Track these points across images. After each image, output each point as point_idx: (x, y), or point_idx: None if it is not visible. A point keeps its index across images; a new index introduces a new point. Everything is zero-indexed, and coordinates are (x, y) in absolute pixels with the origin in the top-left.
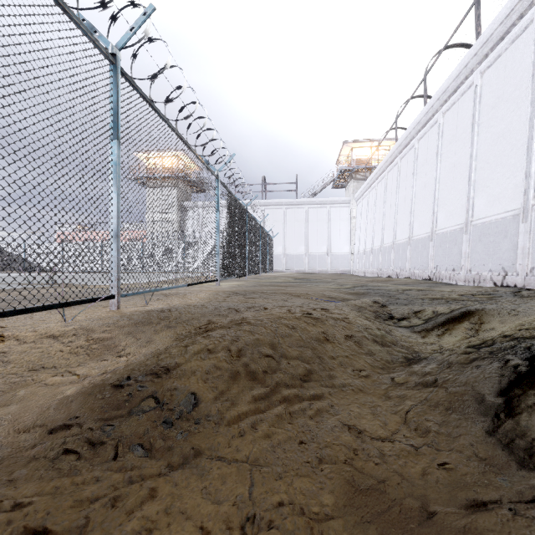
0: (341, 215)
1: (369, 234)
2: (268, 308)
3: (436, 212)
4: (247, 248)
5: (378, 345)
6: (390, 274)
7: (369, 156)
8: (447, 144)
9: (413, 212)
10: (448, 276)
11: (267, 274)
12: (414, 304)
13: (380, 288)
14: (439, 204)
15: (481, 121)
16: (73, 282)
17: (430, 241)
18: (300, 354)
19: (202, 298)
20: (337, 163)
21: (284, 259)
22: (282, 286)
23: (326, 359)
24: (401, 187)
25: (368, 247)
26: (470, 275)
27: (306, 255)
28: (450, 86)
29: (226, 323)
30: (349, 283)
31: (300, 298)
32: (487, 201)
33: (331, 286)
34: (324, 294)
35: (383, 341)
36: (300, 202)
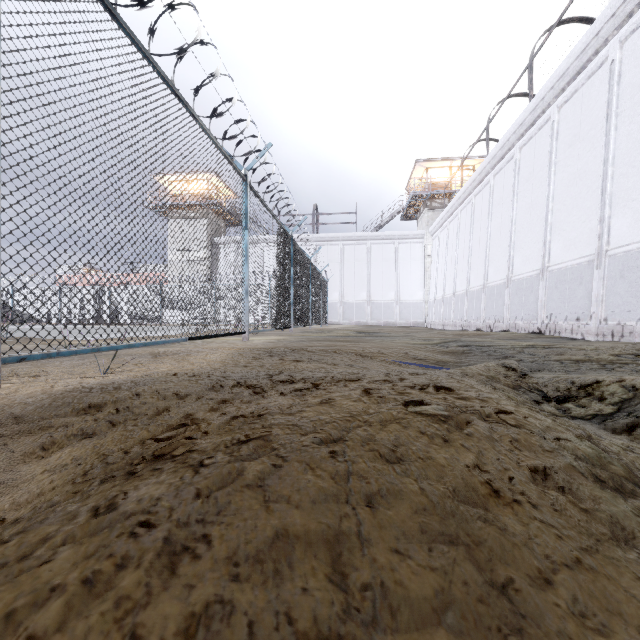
0: (412, 253)
1: (450, 276)
2: (322, 387)
3: (549, 242)
4: (293, 290)
5: (618, 497)
6: (480, 326)
7: (448, 178)
8: (565, 148)
9: (513, 244)
10: (569, 328)
11: (320, 327)
12: (552, 370)
13: (485, 345)
14: (553, 230)
15: (620, 109)
16: (44, 335)
17: (539, 280)
18: (443, 590)
19: (212, 361)
20: (407, 188)
21: (341, 308)
22: (340, 341)
23: (530, 598)
24: (495, 213)
25: (448, 292)
26: (606, 326)
27: (368, 303)
28: (570, 67)
29: (218, 430)
30: (434, 338)
31: (371, 359)
32: (634, 220)
33: (411, 341)
34: (407, 354)
35: (614, 478)
36: (361, 237)
